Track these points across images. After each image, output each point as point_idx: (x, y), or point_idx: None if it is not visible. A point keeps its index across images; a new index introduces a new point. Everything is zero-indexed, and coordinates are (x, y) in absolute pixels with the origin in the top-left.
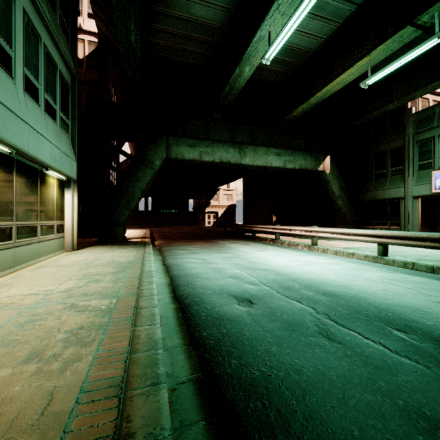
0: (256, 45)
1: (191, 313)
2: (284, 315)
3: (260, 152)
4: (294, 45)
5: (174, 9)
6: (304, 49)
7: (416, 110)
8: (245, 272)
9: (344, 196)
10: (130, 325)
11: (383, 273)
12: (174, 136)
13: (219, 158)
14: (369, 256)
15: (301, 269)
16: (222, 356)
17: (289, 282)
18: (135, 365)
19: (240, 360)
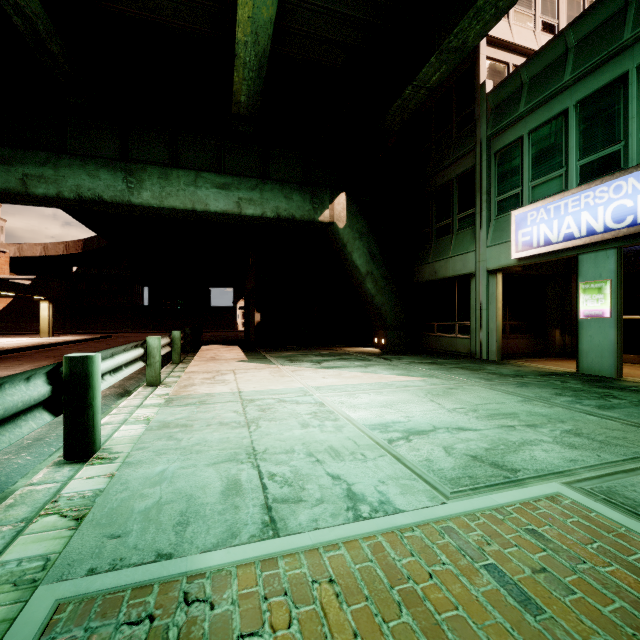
0: None
1: None
2: None
3: (178, 180)
4: None
5: None
6: None
7: None
8: None
9: (378, 274)
10: None
11: None
12: None
13: (74, 190)
14: None
15: None
16: None
17: None
18: None
19: None
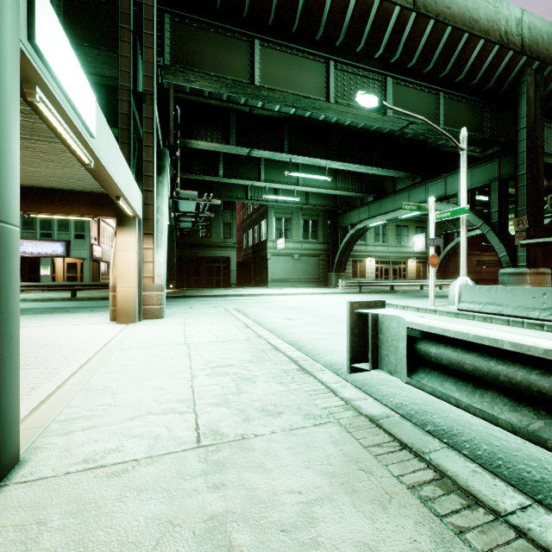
0: None
1: None
2: None
3: None
4: None
5: None
6: None
7: None
8: None
9: None
10: None
11: None
12: None
13: None
14: None
15: None
16: None
17: None
18: None
19: None
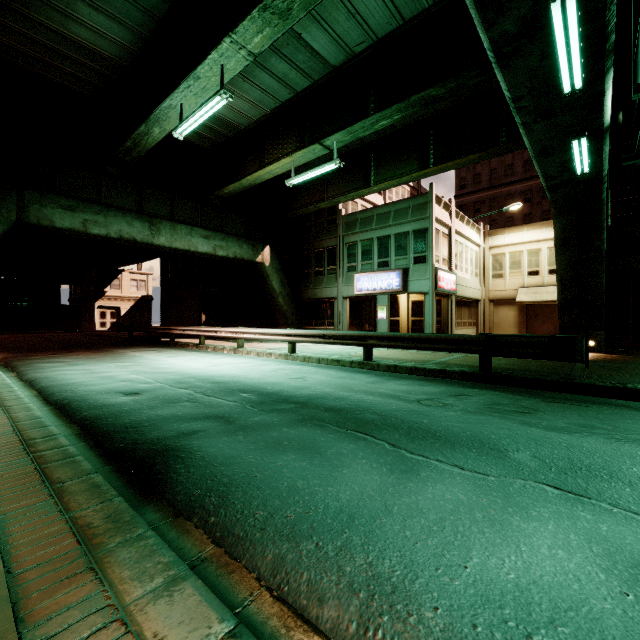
0: (167, 110)
1: (71, 407)
2: (166, 397)
3: (181, 231)
4: (221, 114)
5: (38, 14)
6: (233, 122)
7: (347, 212)
8: (143, 376)
9: (285, 294)
10: (4, 414)
11: (280, 366)
12: (35, 189)
13: (118, 232)
14: (282, 354)
15: (208, 369)
16: (101, 419)
17: (186, 379)
18: (22, 425)
19: (116, 418)
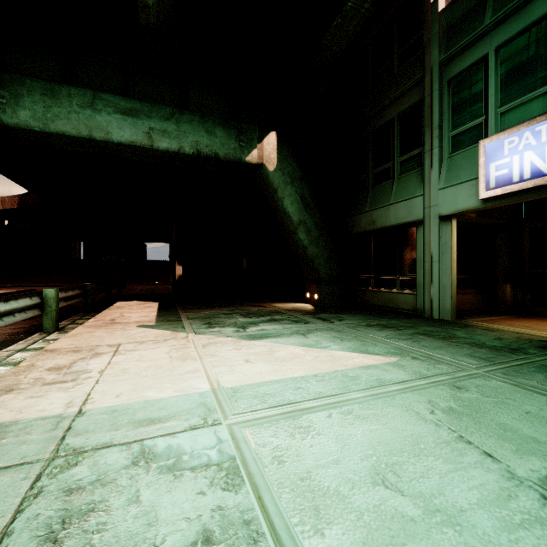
0: None
1: None
2: None
3: (68, 99)
4: None
5: None
6: None
7: None
8: None
9: (311, 224)
10: None
11: None
12: None
13: None
14: None
15: None
16: None
17: None
18: None
19: None
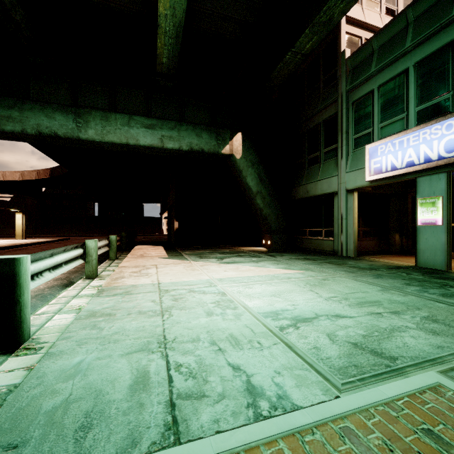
0: None
1: None
2: None
3: (115, 121)
4: None
5: None
6: None
7: None
8: None
9: (265, 193)
10: None
11: None
12: None
13: (35, 127)
14: None
15: None
16: None
17: None
18: None
19: None
